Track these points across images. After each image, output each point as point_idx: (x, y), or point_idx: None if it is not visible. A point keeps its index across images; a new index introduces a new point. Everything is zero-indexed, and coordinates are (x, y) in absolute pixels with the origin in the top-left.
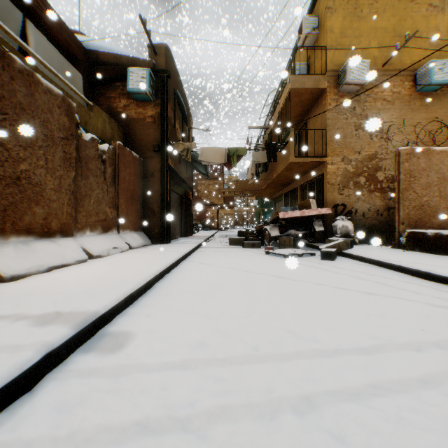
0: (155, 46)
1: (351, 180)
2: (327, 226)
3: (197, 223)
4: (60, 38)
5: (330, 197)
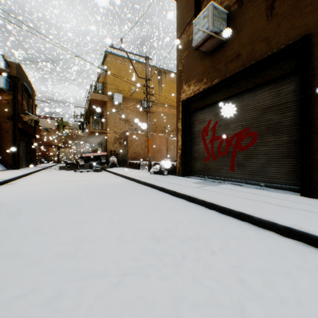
0: (10, 62)
1: (117, 141)
2: (107, 160)
3: (41, 158)
4: None
5: (109, 147)
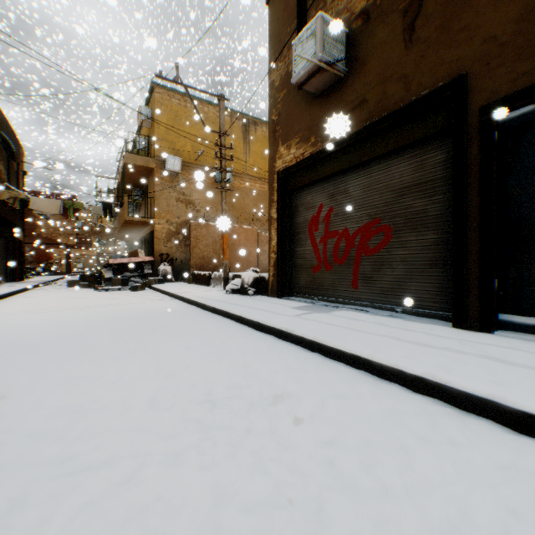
0: None
1: (173, 237)
2: (155, 269)
3: (36, 267)
4: None
5: (158, 248)
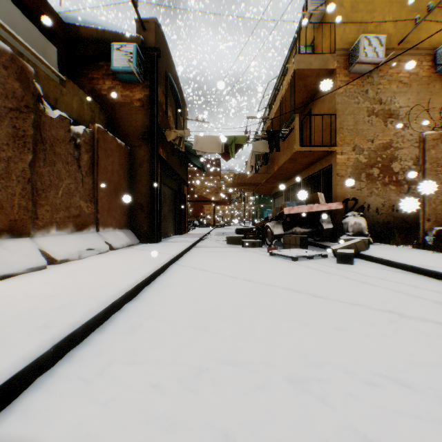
0: (143, 21)
1: (362, 172)
2: (336, 223)
3: (193, 220)
4: (30, 3)
5: (340, 191)
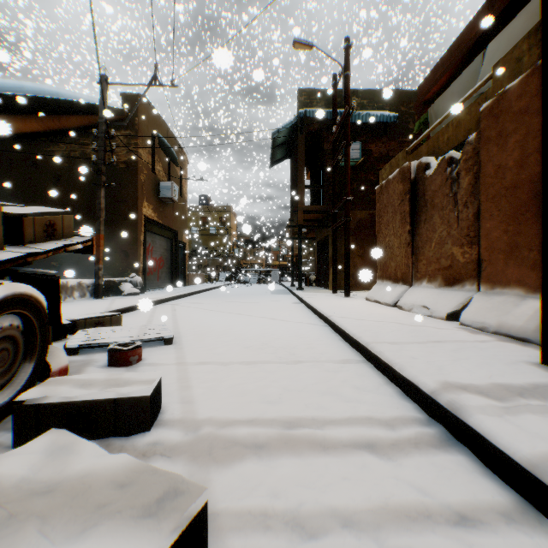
0: None
1: None
2: None
3: None
4: None
5: None
